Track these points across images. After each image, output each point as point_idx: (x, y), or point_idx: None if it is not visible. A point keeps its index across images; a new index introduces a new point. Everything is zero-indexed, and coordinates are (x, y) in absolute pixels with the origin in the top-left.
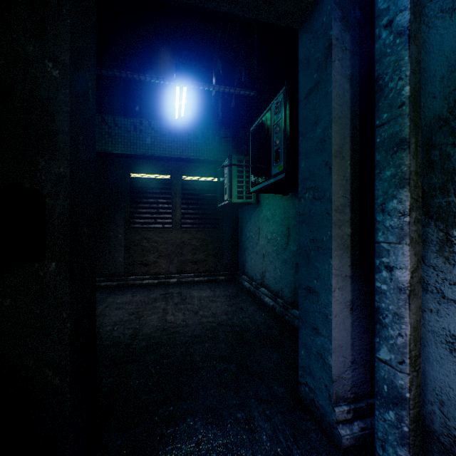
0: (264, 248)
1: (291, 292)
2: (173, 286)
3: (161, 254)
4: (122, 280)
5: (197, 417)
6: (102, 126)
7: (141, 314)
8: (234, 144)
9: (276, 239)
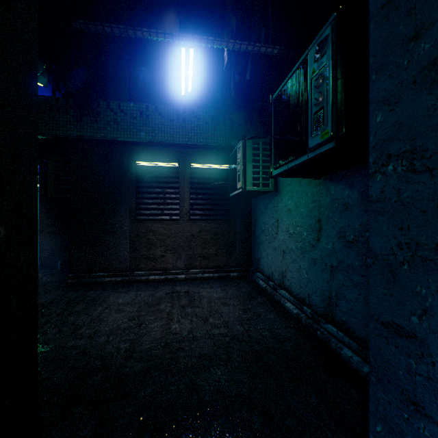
0: (284, 243)
1: (324, 301)
2: (181, 283)
3: (168, 248)
4: (127, 275)
5: None
6: (107, 112)
7: (142, 320)
8: (246, 128)
9: (301, 234)
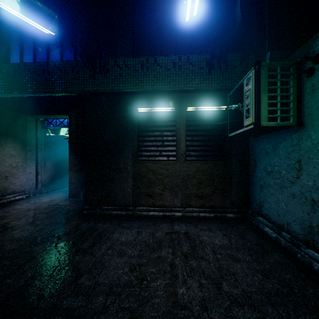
0: (316, 191)
1: None
2: (178, 221)
3: (165, 187)
4: (130, 210)
5: None
6: (114, 69)
7: (143, 272)
8: (241, 69)
9: None
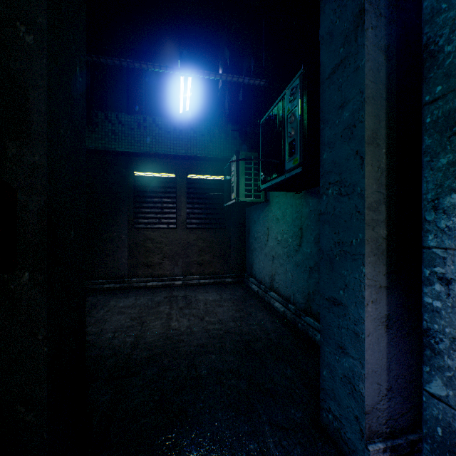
0: (274, 249)
1: (304, 298)
2: (178, 289)
3: (165, 255)
4: (126, 282)
5: (203, 449)
6: (105, 123)
7: (144, 320)
8: (240, 141)
9: (287, 241)
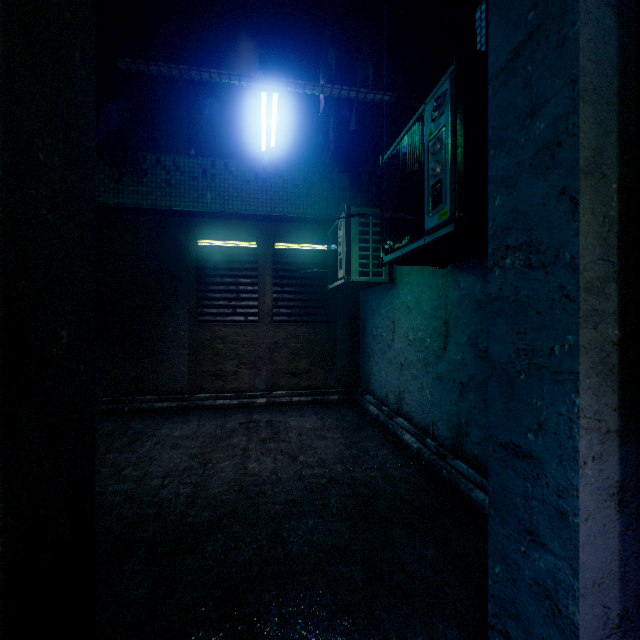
0: (403, 354)
1: (452, 430)
2: (260, 410)
3: (242, 361)
4: (186, 399)
5: None
6: (156, 171)
7: (208, 458)
8: (352, 193)
9: (424, 341)
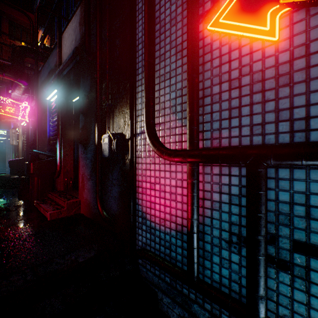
0: None
1: None
2: None
3: None
4: None
5: None
6: None
7: None
8: None
9: None
